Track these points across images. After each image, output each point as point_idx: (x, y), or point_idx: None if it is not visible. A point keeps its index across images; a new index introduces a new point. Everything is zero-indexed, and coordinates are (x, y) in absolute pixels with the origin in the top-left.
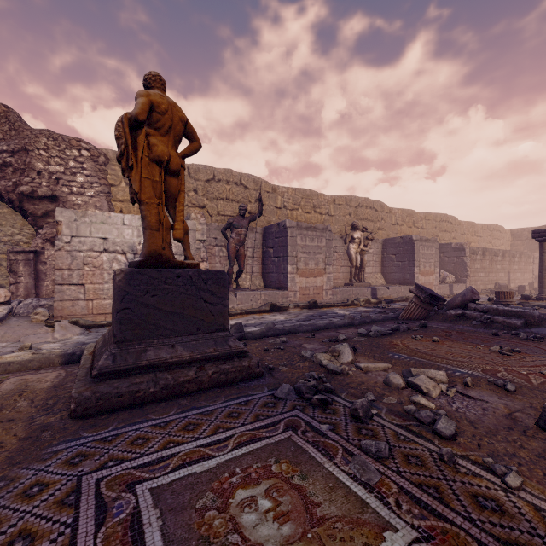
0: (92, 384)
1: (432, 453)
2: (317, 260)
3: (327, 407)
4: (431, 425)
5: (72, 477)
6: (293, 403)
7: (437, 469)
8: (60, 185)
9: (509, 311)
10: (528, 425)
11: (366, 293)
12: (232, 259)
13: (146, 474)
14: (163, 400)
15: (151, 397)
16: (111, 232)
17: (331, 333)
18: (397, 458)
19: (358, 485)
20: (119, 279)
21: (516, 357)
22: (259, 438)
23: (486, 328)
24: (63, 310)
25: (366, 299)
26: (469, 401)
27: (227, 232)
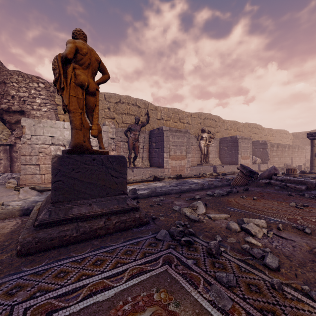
0: (34, 231)
1: (266, 282)
2: (181, 150)
3: (190, 246)
4: (261, 259)
5: (7, 306)
6: (168, 243)
7: (271, 296)
8: (26, 104)
9: (297, 181)
10: None
11: (210, 170)
12: (131, 149)
13: (62, 303)
14: (82, 241)
15: (74, 240)
16: (56, 133)
17: (190, 194)
18: (242, 287)
19: (217, 310)
20: (54, 161)
21: (306, 209)
22: (145, 271)
23: (284, 190)
24: (26, 180)
25: (210, 173)
26: (283, 240)
27: (128, 133)
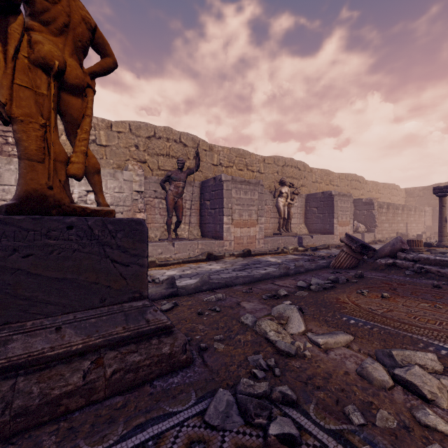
0: None
1: None
2: (250, 212)
3: None
4: None
5: None
6: (236, 443)
7: None
8: None
9: (441, 261)
10: None
11: (293, 242)
12: (170, 210)
13: None
14: (15, 437)
15: None
16: None
17: (269, 285)
18: None
19: None
20: None
21: None
22: None
23: (422, 278)
24: None
25: (294, 248)
26: None
27: (166, 185)
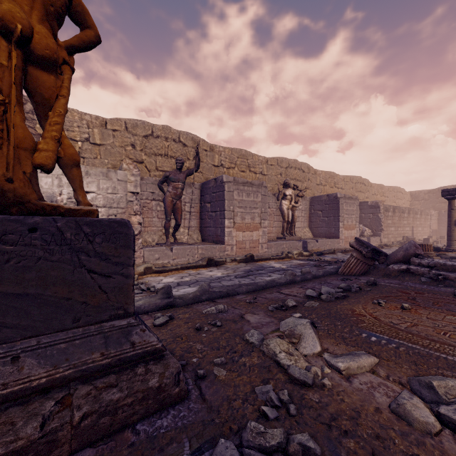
0: None
1: None
2: (253, 215)
3: None
4: None
5: None
6: None
7: None
8: None
9: None
10: None
11: (298, 246)
12: (168, 213)
13: None
14: None
15: None
16: None
17: (274, 294)
18: None
19: None
20: None
21: None
22: None
23: (439, 285)
24: None
25: (299, 252)
26: None
27: (165, 187)
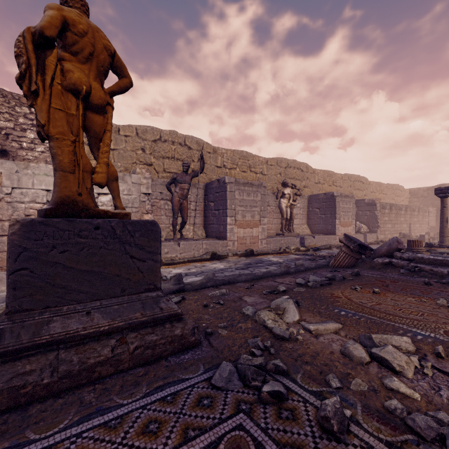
0: None
1: None
2: (253, 213)
3: (282, 404)
4: (437, 443)
5: None
6: (237, 398)
7: None
8: (10, 140)
9: (434, 260)
10: None
11: (295, 242)
12: (176, 212)
13: None
14: (62, 394)
15: (44, 392)
16: None
17: (269, 282)
18: None
19: None
20: (12, 231)
21: None
22: None
23: (415, 276)
24: (3, 261)
25: (296, 248)
26: None
27: (172, 187)
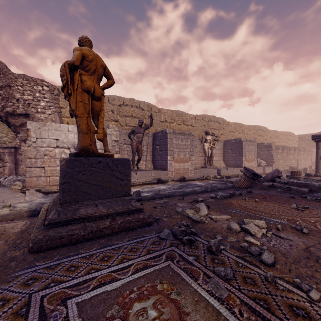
0: (44, 230)
1: (260, 275)
2: (185, 153)
3: (192, 244)
4: (258, 256)
5: (25, 294)
6: (171, 242)
7: (264, 287)
8: (31, 107)
9: (300, 183)
10: (319, 256)
11: (214, 172)
12: (134, 152)
13: (74, 292)
14: (89, 240)
15: (82, 238)
16: (61, 135)
17: (194, 196)
18: (238, 279)
19: (214, 299)
20: (62, 164)
21: (307, 211)
22: (149, 266)
23: (287, 193)
24: (31, 182)
25: (214, 176)
26: (280, 240)
27: (131, 136)
